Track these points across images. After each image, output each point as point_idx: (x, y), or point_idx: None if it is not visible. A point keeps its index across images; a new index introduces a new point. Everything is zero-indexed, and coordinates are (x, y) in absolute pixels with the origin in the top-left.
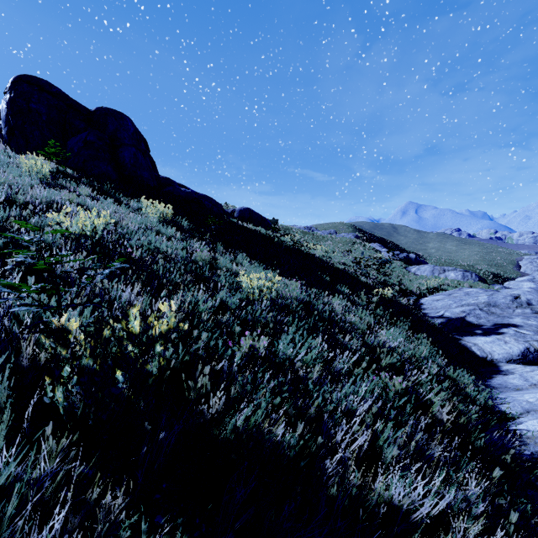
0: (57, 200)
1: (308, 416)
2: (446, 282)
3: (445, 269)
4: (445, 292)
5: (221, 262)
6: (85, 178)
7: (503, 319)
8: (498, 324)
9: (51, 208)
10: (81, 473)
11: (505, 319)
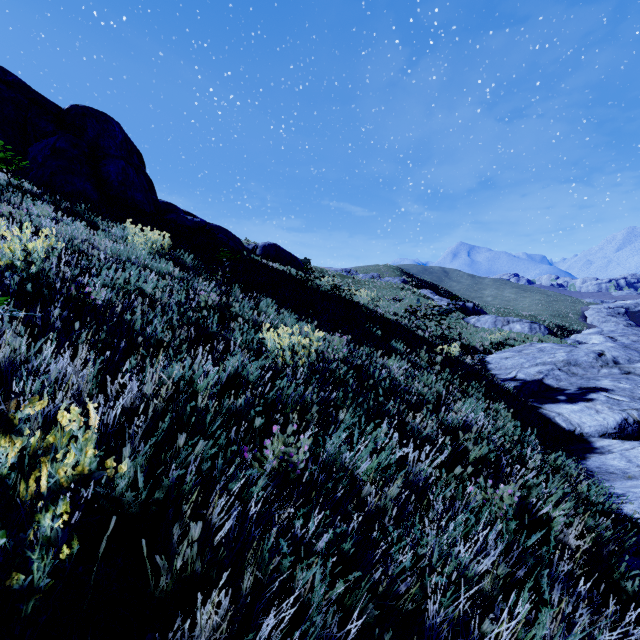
0: None
1: (397, 610)
2: (512, 336)
3: (509, 320)
4: (514, 348)
5: (236, 311)
6: (48, 195)
7: (588, 381)
8: (583, 387)
9: None
10: None
11: (591, 382)
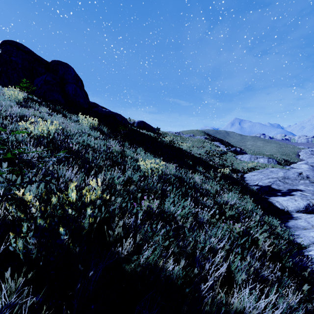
0: (26, 115)
1: (186, 253)
2: (258, 165)
3: (257, 157)
4: (258, 170)
5: (127, 153)
6: (44, 102)
7: (293, 186)
8: (290, 189)
9: (23, 119)
10: (34, 301)
11: (294, 186)
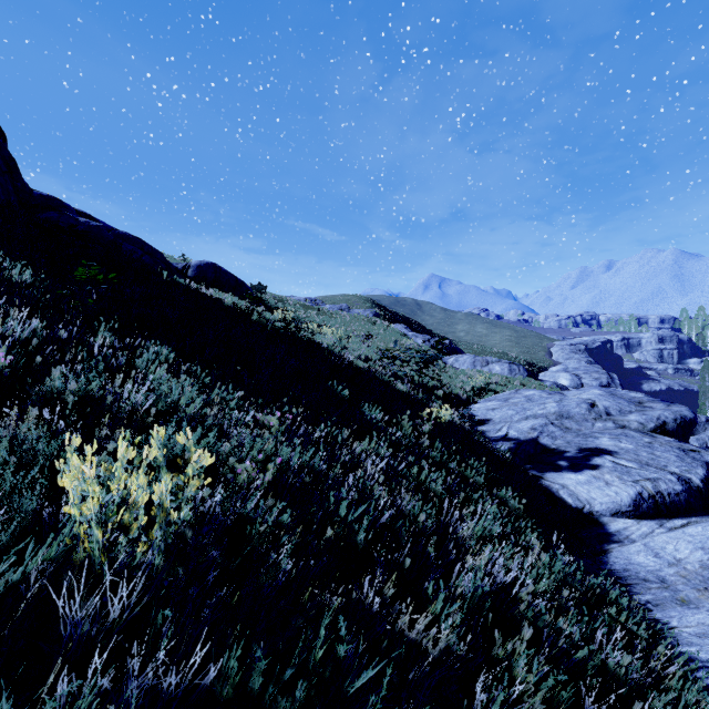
0: None
1: None
2: (493, 379)
3: (488, 360)
4: (499, 395)
5: (55, 385)
6: None
7: (586, 439)
8: (584, 448)
9: None
10: None
11: (590, 440)
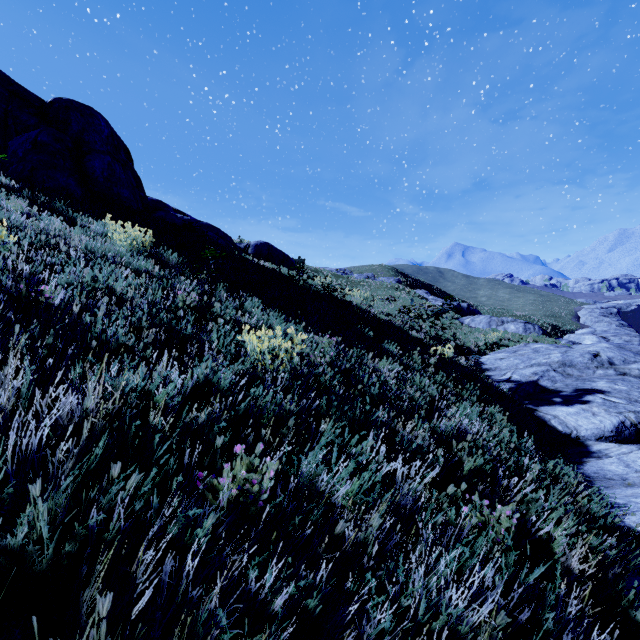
0: None
1: None
2: (507, 336)
3: (503, 320)
4: (509, 348)
5: (218, 311)
6: (25, 190)
7: (583, 382)
8: (579, 389)
9: None
10: None
11: (587, 383)
